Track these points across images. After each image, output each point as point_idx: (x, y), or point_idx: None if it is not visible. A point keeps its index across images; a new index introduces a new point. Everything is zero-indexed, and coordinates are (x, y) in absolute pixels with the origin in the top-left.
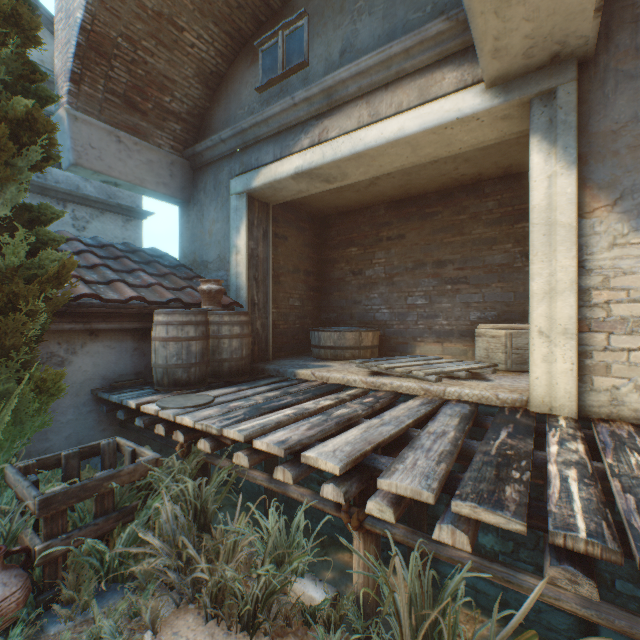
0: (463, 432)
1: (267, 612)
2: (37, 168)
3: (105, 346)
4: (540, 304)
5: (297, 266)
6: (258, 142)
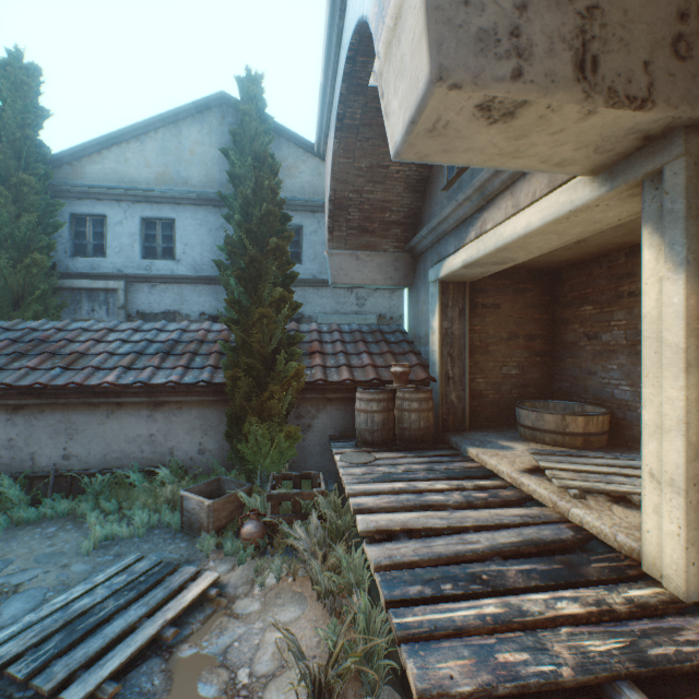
0: (492, 549)
1: (333, 600)
2: (289, 317)
3: (336, 408)
4: (650, 439)
5: (513, 332)
6: (445, 235)
